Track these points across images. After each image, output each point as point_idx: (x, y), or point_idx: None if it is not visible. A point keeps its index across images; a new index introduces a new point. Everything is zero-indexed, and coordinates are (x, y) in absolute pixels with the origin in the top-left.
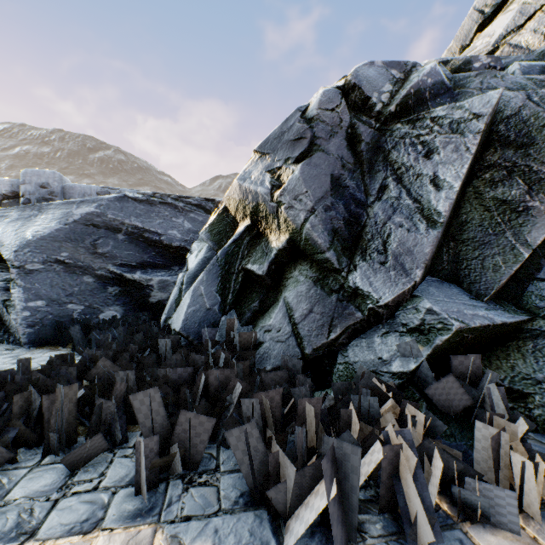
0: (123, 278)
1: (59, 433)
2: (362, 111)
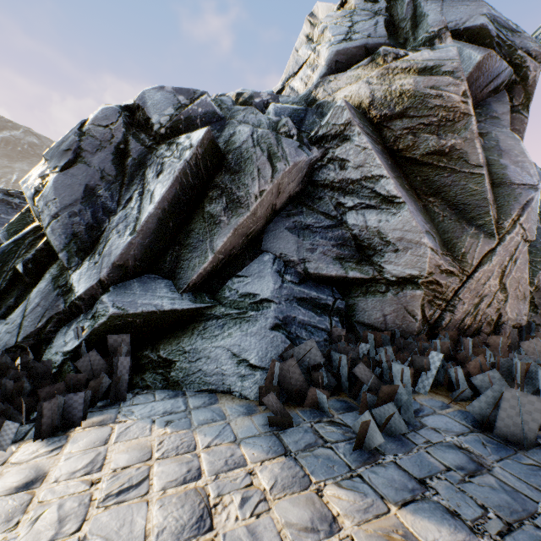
0: None
1: None
2: (144, 130)
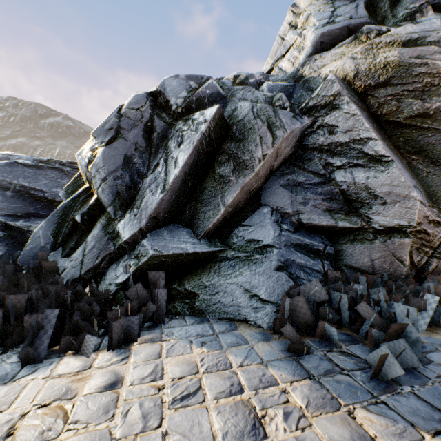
0: (7, 225)
1: None
2: (165, 110)
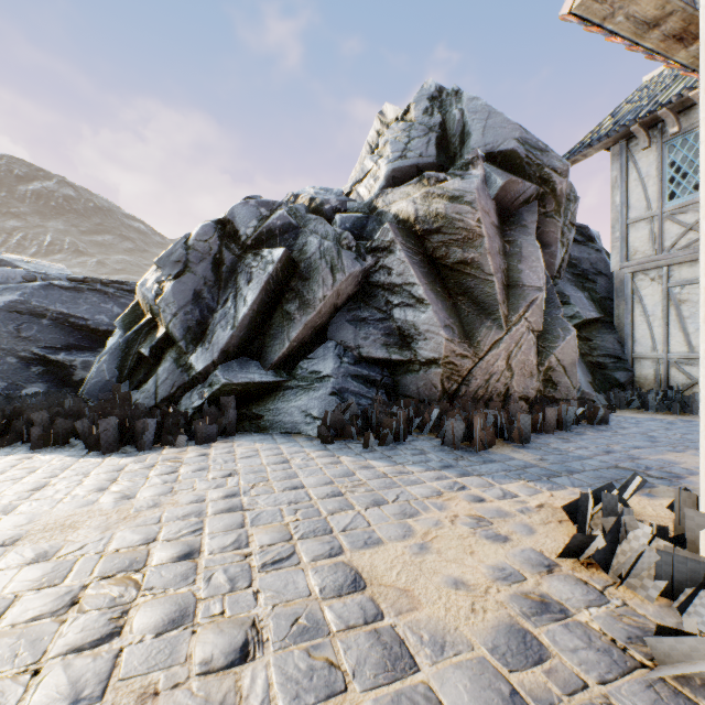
0: (47, 359)
1: None
2: (234, 240)
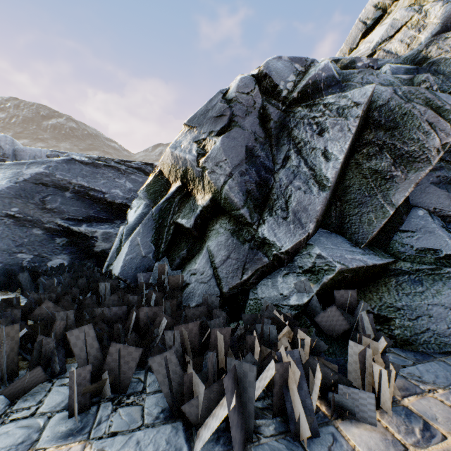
0: (70, 231)
1: (1, 368)
2: (272, 96)
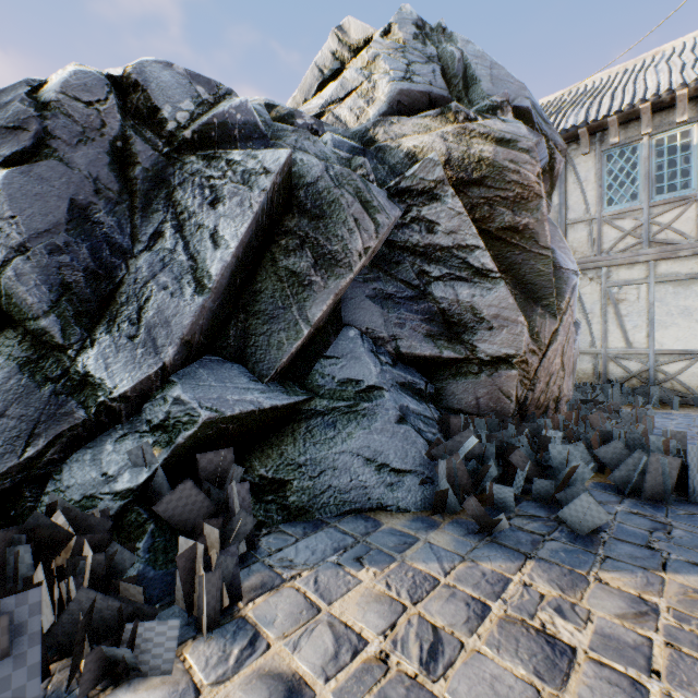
0: None
1: None
2: (148, 124)
